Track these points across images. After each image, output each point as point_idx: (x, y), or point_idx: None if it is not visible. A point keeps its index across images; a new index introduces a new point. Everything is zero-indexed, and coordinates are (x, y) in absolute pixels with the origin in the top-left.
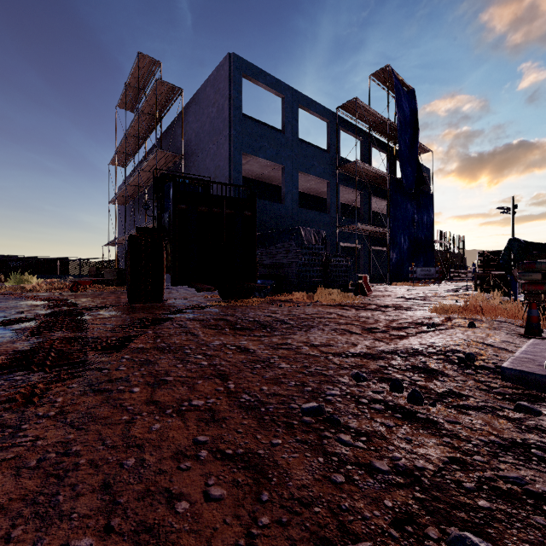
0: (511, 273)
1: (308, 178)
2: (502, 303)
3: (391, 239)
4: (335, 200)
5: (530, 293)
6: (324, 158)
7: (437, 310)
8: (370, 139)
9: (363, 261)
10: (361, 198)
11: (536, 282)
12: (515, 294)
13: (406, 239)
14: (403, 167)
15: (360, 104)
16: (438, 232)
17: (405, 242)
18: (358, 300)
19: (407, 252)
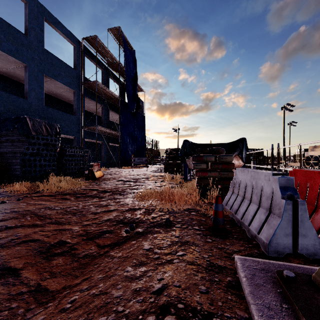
0: (185, 162)
1: (58, 85)
2: (181, 182)
3: (121, 139)
4: (81, 107)
5: (200, 178)
6: (71, 72)
7: (140, 197)
8: (108, 72)
9: (103, 152)
10: (102, 109)
11: (203, 170)
12: (187, 176)
13: (130, 140)
14: (129, 95)
15: (99, 42)
16: (147, 138)
17: (130, 142)
18: (85, 186)
19: (131, 148)
